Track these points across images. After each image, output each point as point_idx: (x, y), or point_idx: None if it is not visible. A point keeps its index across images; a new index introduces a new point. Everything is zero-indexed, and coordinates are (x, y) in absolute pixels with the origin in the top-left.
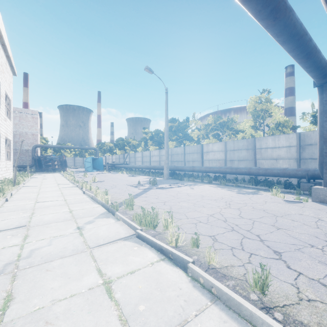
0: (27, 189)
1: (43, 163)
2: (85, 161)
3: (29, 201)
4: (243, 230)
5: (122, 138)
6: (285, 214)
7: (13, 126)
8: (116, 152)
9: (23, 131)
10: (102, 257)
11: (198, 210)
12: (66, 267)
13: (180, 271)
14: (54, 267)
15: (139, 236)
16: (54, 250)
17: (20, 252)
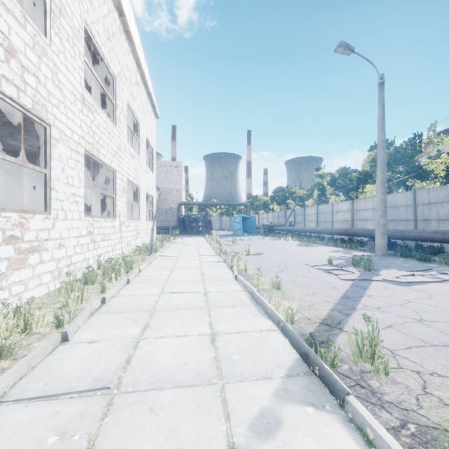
0: (162, 262)
1: (187, 224)
2: (233, 221)
3: (154, 288)
4: None
5: (282, 187)
6: None
7: (159, 183)
8: (273, 207)
9: (168, 187)
10: None
11: None
12: None
13: None
14: None
15: None
16: None
17: None
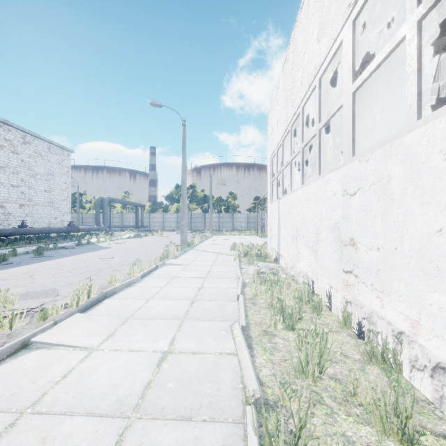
0: None
1: None
2: None
3: None
4: None
5: None
6: None
7: None
8: None
9: None
10: None
11: None
12: None
13: None
14: None
15: None
16: None
17: None
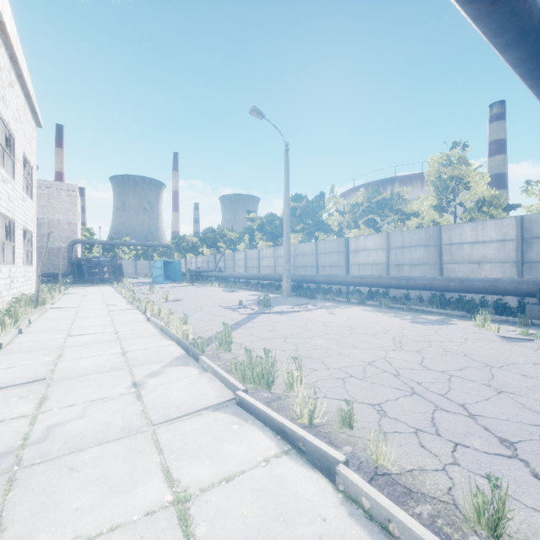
0: (57, 313)
1: (86, 270)
2: (152, 266)
3: (57, 334)
4: (433, 394)
5: (212, 228)
6: (507, 363)
7: (38, 211)
8: (203, 251)
9: (54, 218)
10: (174, 444)
11: (345, 353)
12: (107, 465)
13: (320, 479)
14: (86, 463)
15: (242, 404)
16: (88, 428)
17: (29, 431)
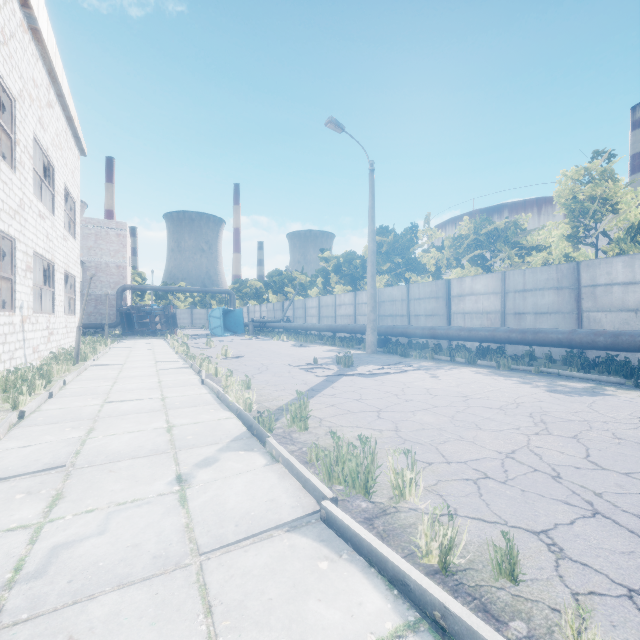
0: (98, 372)
1: (136, 320)
2: (209, 315)
3: (92, 399)
4: (629, 516)
5: (279, 270)
6: None
7: (84, 253)
8: (269, 297)
9: (101, 261)
10: (229, 594)
11: (468, 437)
12: (125, 633)
13: None
14: (93, 627)
15: (331, 522)
16: (108, 554)
17: (25, 554)
